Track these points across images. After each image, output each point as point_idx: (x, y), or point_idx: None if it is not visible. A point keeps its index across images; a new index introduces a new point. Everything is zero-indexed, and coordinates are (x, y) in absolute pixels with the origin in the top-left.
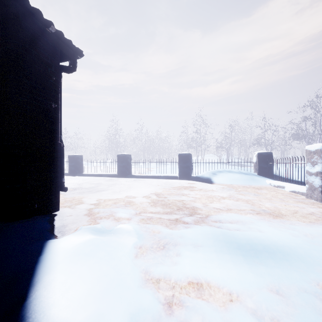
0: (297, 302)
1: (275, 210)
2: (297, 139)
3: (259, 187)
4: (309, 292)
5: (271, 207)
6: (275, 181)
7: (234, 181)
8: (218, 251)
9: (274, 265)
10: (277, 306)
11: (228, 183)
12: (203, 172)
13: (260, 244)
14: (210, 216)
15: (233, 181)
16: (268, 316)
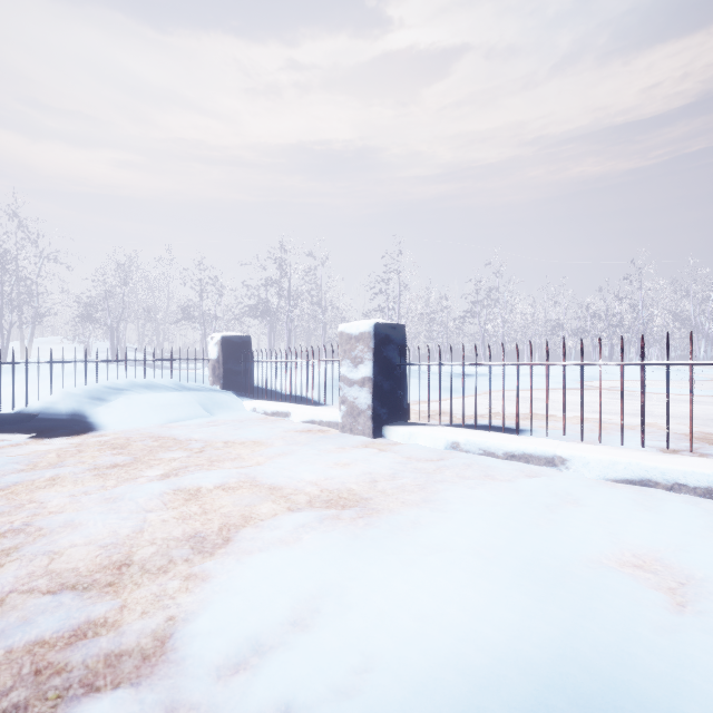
0: None
1: (337, 487)
2: (257, 317)
3: (237, 422)
4: None
5: (321, 481)
6: (265, 403)
7: (170, 414)
8: None
9: None
10: None
11: (153, 424)
12: (51, 394)
13: None
14: (189, 632)
15: (166, 416)
16: None
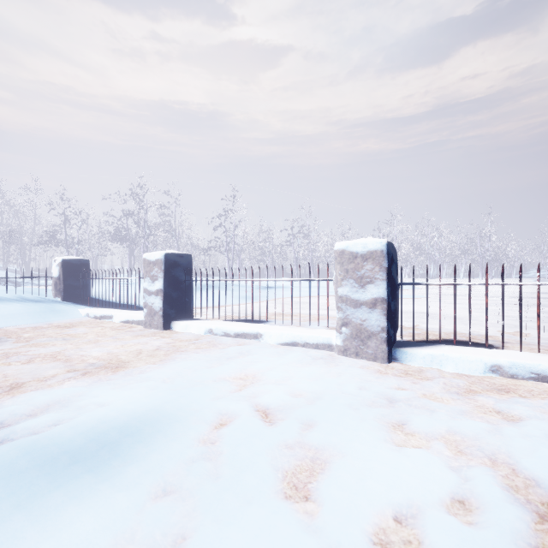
0: (192, 485)
1: (112, 357)
2: (118, 242)
3: (69, 324)
4: (196, 459)
5: (104, 355)
6: (96, 309)
7: (9, 319)
8: (25, 503)
9: (147, 451)
10: (175, 515)
11: None
12: None
13: (113, 428)
14: None
15: (5, 321)
16: (169, 545)
